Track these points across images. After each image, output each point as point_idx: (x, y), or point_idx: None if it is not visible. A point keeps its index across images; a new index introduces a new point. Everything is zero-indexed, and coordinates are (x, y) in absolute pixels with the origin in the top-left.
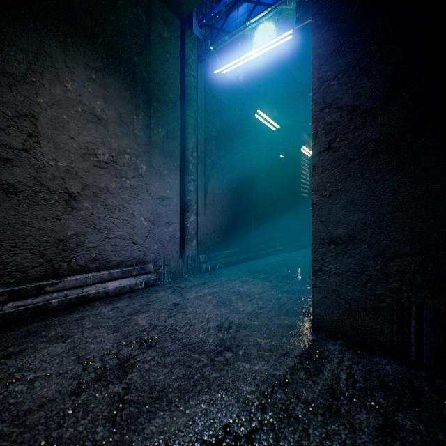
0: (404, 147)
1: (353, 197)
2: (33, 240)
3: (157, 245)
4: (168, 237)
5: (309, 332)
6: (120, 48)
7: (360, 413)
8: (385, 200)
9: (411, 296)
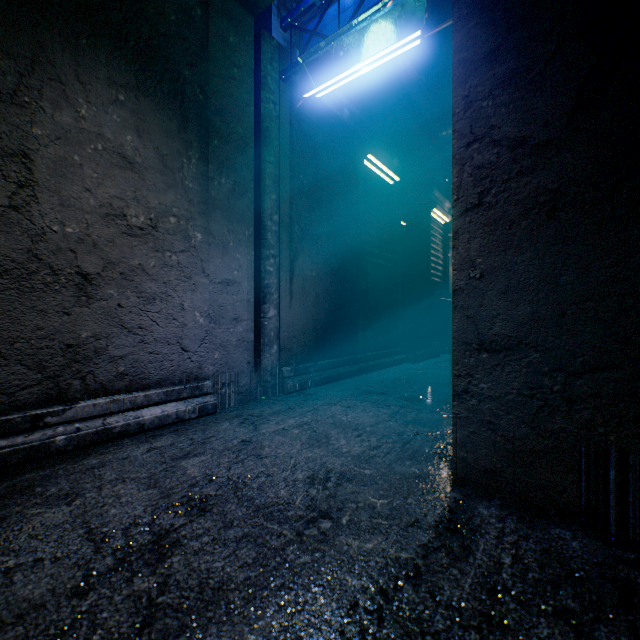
0: (598, 201)
1: (518, 279)
2: (27, 346)
3: (219, 353)
4: (235, 341)
5: (449, 486)
6: (162, 56)
7: (538, 626)
8: (567, 283)
9: (610, 433)
